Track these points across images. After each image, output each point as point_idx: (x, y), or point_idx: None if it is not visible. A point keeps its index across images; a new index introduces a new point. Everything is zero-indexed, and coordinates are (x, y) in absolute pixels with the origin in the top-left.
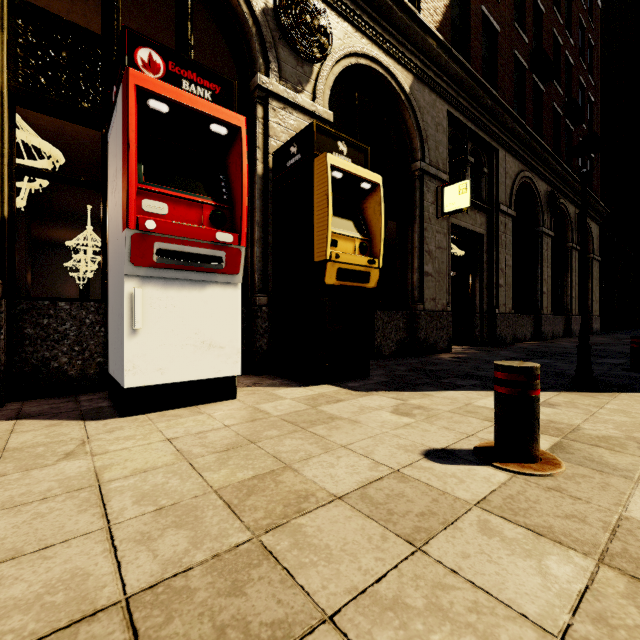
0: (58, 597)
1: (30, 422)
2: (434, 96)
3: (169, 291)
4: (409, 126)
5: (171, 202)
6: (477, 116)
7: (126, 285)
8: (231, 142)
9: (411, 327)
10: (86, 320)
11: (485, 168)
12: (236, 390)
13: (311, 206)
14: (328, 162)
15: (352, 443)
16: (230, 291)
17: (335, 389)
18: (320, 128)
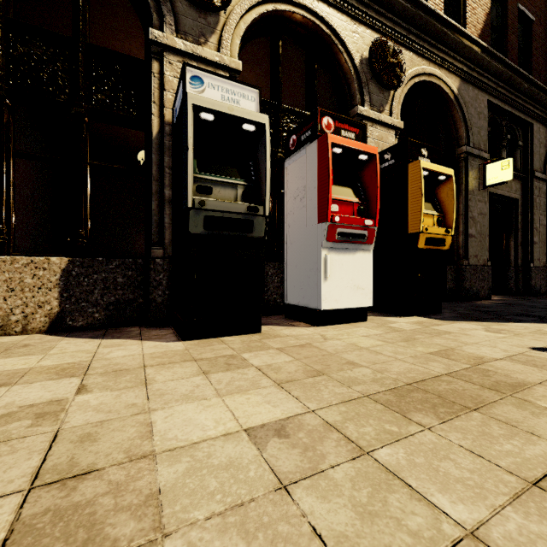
0: (416, 372)
1: (272, 326)
2: (476, 91)
3: (340, 255)
4: (456, 119)
5: (339, 204)
6: (514, 99)
7: (322, 253)
8: (366, 163)
9: (457, 278)
10: (269, 272)
11: (520, 141)
12: (367, 316)
13: (405, 196)
14: (421, 166)
15: (478, 342)
16: (367, 254)
17: (426, 319)
18: (411, 142)
